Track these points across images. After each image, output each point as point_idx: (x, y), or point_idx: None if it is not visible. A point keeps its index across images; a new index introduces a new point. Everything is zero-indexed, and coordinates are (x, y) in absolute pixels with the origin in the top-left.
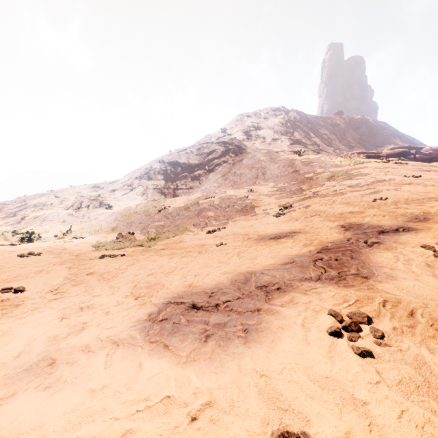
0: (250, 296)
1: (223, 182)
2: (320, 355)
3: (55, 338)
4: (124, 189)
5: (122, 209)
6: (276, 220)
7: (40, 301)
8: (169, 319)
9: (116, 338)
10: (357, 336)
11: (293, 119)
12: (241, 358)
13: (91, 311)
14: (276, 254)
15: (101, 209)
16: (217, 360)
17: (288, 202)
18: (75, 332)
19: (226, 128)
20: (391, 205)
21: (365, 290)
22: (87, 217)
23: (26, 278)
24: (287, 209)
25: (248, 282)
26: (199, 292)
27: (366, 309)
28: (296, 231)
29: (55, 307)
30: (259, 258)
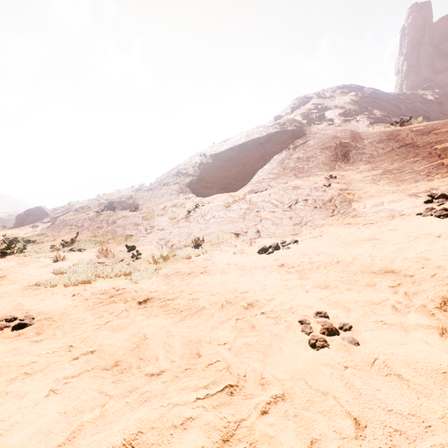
0: None
1: (281, 171)
2: None
3: None
4: (159, 189)
5: (146, 211)
6: None
7: None
8: None
9: None
10: None
11: (370, 95)
12: None
13: None
14: None
15: (124, 212)
16: None
17: (433, 188)
18: None
19: (280, 115)
20: None
21: None
22: (106, 221)
23: None
24: (447, 199)
25: None
26: None
27: None
28: None
29: None
30: None
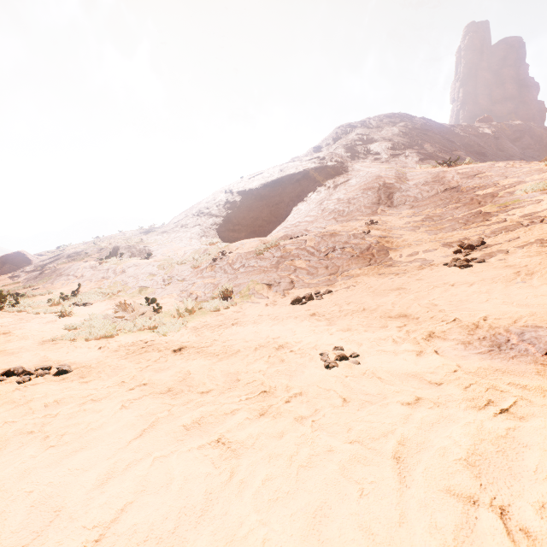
0: None
1: (319, 214)
2: None
3: None
4: (176, 231)
5: (162, 258)
6: (470, 276)
7: None
8: None
9: None
10: None
11: (421, 127)
12: None
13: None
14: None
15: (135, 259)
16: None
17: (466, 238)
18: None
19: (320, 145)
20: None
21: None
22: (112, 270)
23: None
24: (474, 249)
25: None
26: None
27: None
28: None
29: None
30: None
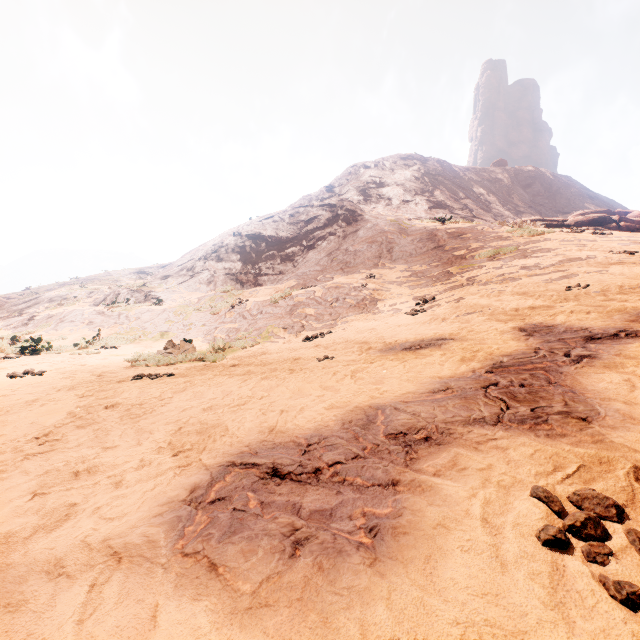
0: (377, 453)
1: (329, 264)
2: (537, 601)
3: (8, 539)
4: (182, 276)
5: (177, 305)
6: (411, 320)
7: (11, 457)
8: (228, 498)
9: (120, 543)
10: (606, 552)
11: (433, 171)
12: (365, 605)
13: (92, 478)
14: (416, 376)
15: (146, 305)
16: (314, 606)
17: (429, 293)
18: (50, 525)
19: (333, 185)
20: (596, 296)
21: (588, 444)
22: (124, 316)
23: (5, 413)
24: (427, 303)
25: (371, 426)
26: (286, 443)
27: (605, 487)
28: (446, 337)
29: (32, 470)
30: (387, 381)
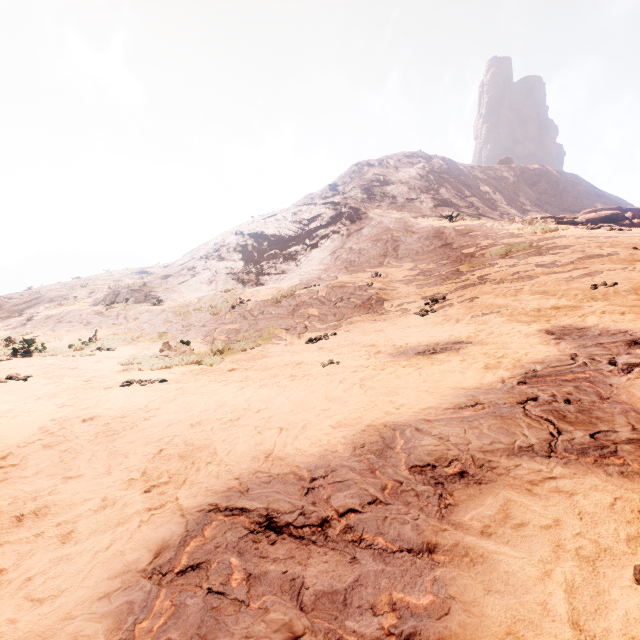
0: (401, 494)
1: (332, 263)
2: None
3: None
4: (183, 275)
5: (176, 305)
6: (421, 321)
7: None
8: (204, 566)
9: None
10: None
11: (438, 169)
12: None
13: (38, 524)
14: (435, 386)
15: (145, 305)
16: None
17: (438, 293)
18: None
19: (336, 183)
20: (628, 295)
21: None
22: (123, 316)
23: None
24: (437, 302)
25: (389, 452)
26: (285, 475)
27: None
28: (463, 341)
29: None
30: (402, 392)
